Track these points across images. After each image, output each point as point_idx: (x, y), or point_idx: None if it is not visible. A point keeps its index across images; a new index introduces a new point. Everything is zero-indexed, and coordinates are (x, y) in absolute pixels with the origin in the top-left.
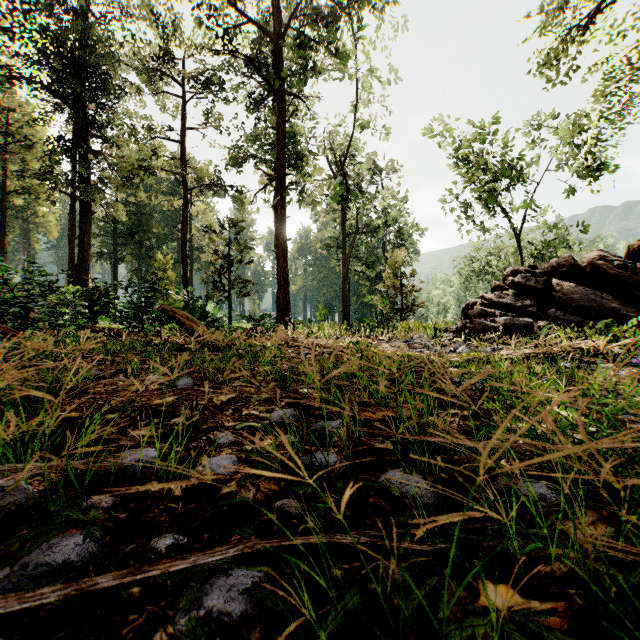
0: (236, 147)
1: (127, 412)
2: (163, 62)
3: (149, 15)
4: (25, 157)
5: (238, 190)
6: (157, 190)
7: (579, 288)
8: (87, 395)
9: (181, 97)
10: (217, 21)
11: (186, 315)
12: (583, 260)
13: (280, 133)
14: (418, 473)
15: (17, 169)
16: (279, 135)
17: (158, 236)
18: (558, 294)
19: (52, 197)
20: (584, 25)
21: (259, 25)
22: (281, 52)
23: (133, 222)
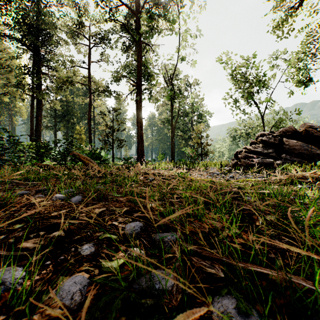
0: (116, 71)
1: (29, 223)
2: (79, 27)
3: (71, 3)
4: (10, 77)
5: (117, 93)
6: (77, 94)
7: (298, 143)
8: (12, 208)
9: (88, 45)
10: (106, 5)
11: (86, 157)
12: (300, 128)
13: (139, 63)
14: (251, 307)
15: (4, 83)
16: (138, 64)
17: (77, 117)
18: (287, 146)
19: (22, 97)
20: (298, 5)
21: (128, 7)
22: (139, 21)
23: (64, 110)
